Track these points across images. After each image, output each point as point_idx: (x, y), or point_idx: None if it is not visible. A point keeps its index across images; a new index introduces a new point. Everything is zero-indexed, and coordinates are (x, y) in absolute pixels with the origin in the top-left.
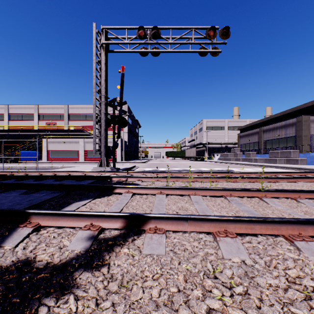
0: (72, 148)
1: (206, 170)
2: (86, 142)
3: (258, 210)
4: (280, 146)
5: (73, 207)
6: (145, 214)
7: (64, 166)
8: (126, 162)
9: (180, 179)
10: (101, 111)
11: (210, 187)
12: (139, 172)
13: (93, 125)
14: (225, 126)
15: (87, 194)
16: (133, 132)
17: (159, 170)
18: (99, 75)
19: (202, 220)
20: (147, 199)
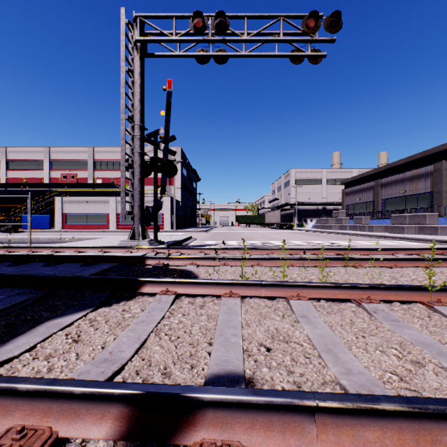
0: (99, 210)
1: (299, 243)
2: (119, 202)
3: (445, 339)
4: (408, 207)
5: (37, 335)
6: (189, 394)
7: (81, 238)
8: (178, 231)
9: (263, 262)
10: (134, 150)
11: (322, 279)
12: (194, 249)
13: (121, 173)
14: (322, 178)
15: (89, 294)
16: (188, 188)
17: (226, 245)
18: (131, 93)
19: (360, 414)
20: (204, 310)
